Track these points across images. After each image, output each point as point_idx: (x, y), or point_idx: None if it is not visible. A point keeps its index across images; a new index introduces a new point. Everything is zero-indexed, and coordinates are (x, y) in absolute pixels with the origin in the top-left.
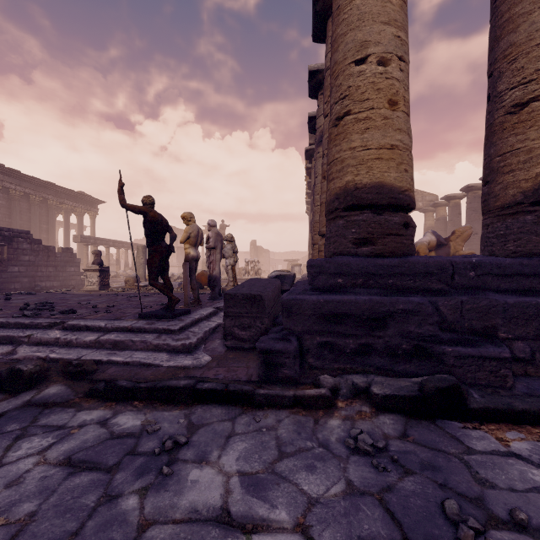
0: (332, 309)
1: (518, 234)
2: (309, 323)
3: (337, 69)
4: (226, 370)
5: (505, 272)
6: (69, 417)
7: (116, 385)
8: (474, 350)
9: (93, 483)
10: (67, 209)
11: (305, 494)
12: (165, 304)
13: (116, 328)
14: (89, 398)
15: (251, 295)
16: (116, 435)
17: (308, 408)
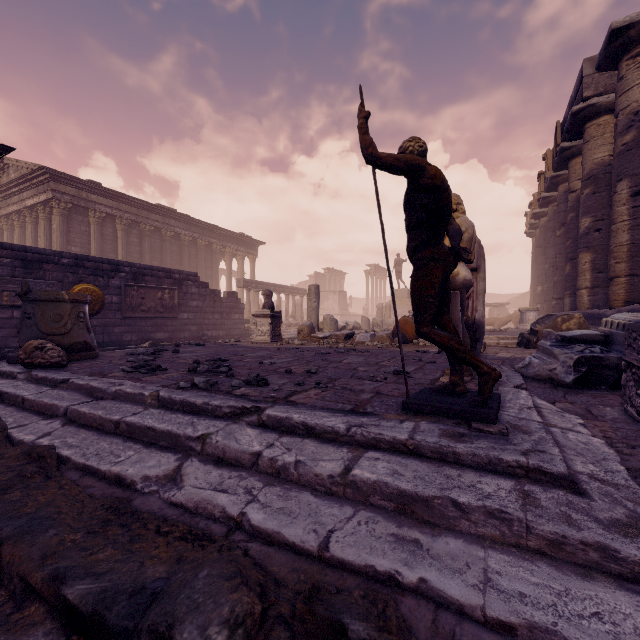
0: None
1: None
2: None
3: None
4: None
5: None
6: None
7: None
8: None
9: None
10: (229, 253)
11: None
12: (400, 371)
13: (375, 441)
14: None
15: None
16: None
17: None
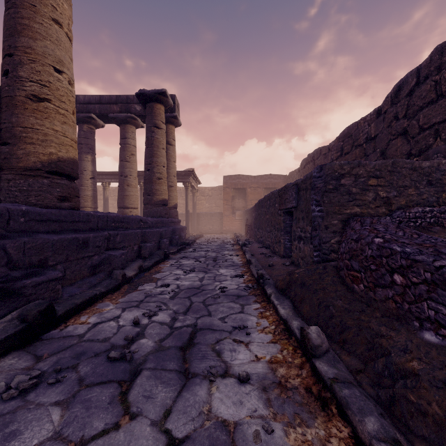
0: None
1: (39, 192)
2: None
3: None
4: None
5: (43, 219)
6: None
7: None
8: (44, 277)
9: None
10: None
11: (42, 444)
12: None
13: None
14: None
15: None
16: None
17: None
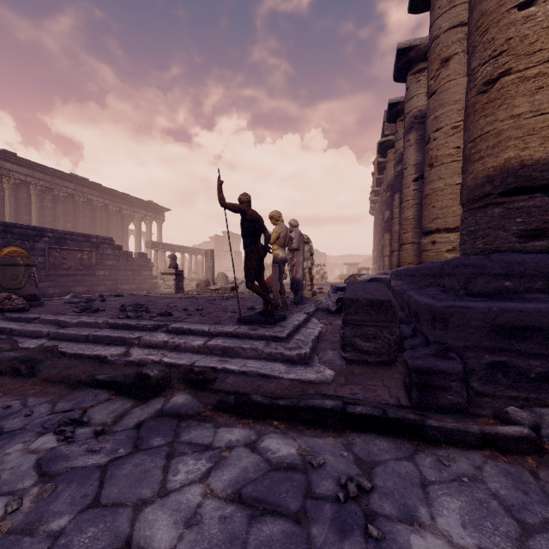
0: (509, 320)
1: None
2: (474, 337)
3: (485, 22)
4: (362, 389)
5: None
6: (211, 434)
7: (251, 400)
8: None
9: (287, 538)
10: (138, 218)
11: None
12: (251, 308)
13: (220, 333)
14: (220, 412)
15: (377, 301)
16: (274, 465)
17: (506, 452)
